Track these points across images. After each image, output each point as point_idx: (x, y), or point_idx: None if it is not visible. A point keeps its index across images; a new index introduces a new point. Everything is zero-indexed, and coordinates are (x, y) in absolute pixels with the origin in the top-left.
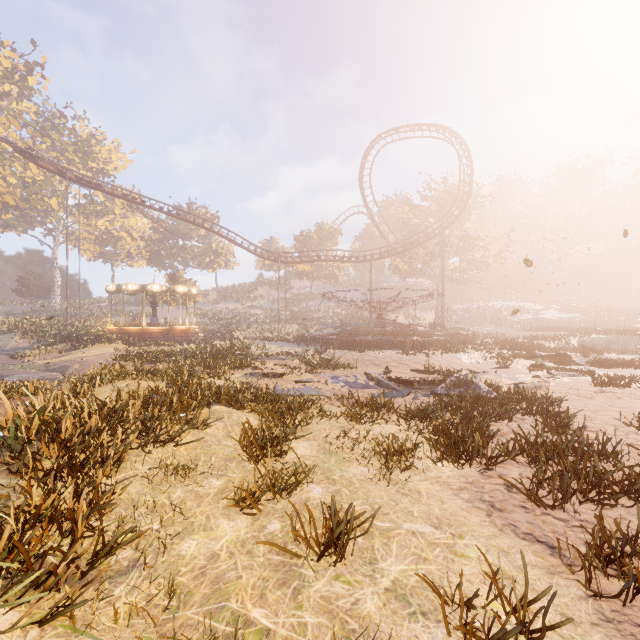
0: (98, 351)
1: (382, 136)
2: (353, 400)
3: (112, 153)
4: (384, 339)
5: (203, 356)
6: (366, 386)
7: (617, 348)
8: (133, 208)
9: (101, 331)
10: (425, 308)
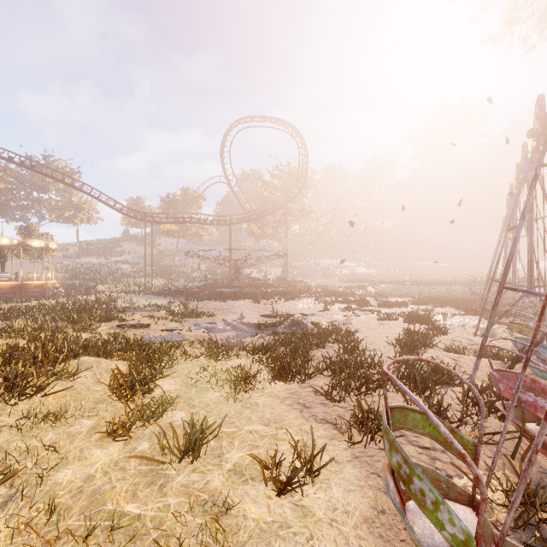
0: None
1: (240, 121)
2: (212, 342)
3: None
4: (240, 291)
5: (65, 311)
6: (224, 330)
7: (396, 294)
8: None
9: None
10: (274, 264)
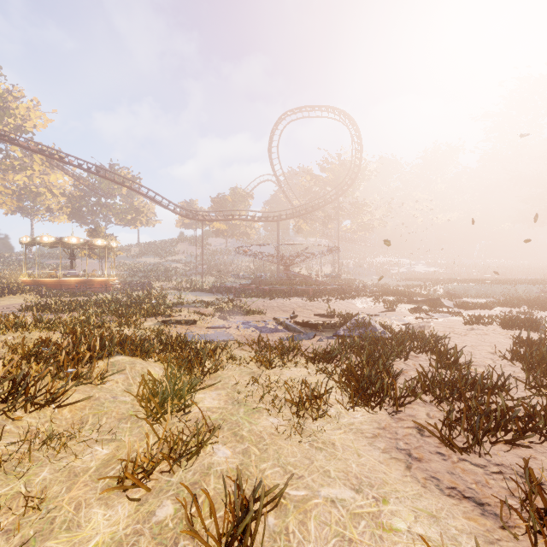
0: (6, 302)
1: (288, 113)
2: (263, 344)
3: (31, 111)
4: (290, 288)
5: (117, 305)
6: (275, 330)
7: (472, 294)
8: (53, 165)
9: (14, 282)
10: (323, 263)
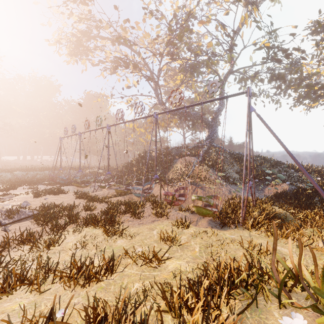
0: None
1: None
2: None
3: None
4: None
5: None
6: None
7: None
8: None
9: None
10: None
